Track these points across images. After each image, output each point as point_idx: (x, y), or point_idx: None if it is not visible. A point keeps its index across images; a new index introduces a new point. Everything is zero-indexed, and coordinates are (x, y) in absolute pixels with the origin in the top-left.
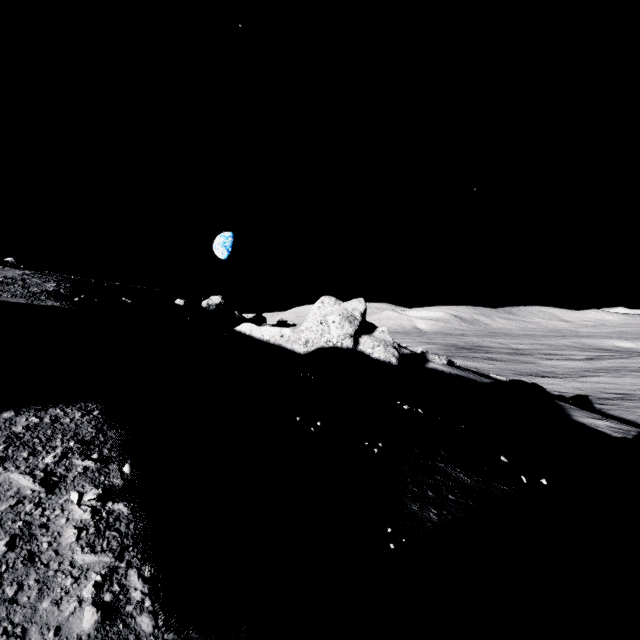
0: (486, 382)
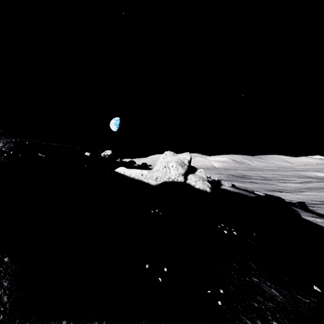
0: (253, 196)
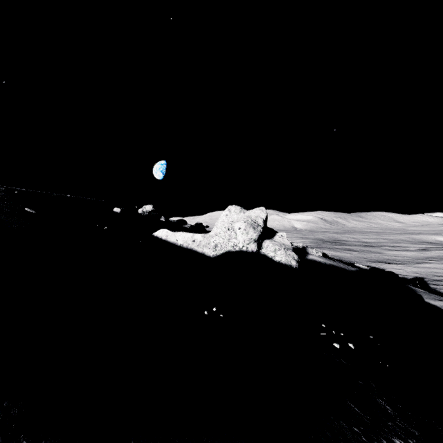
0: (353, 270)
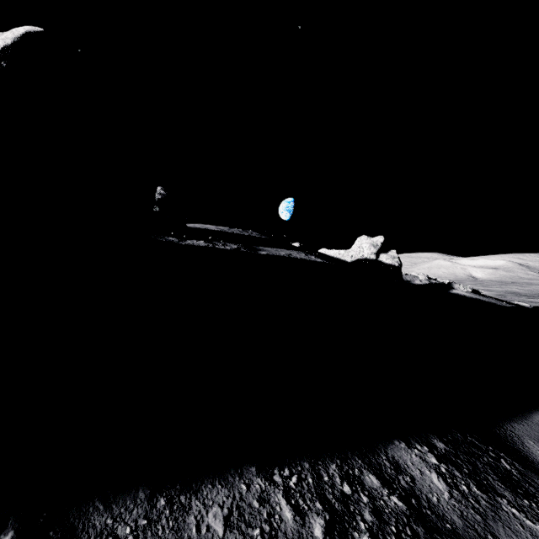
0: (506, 306)
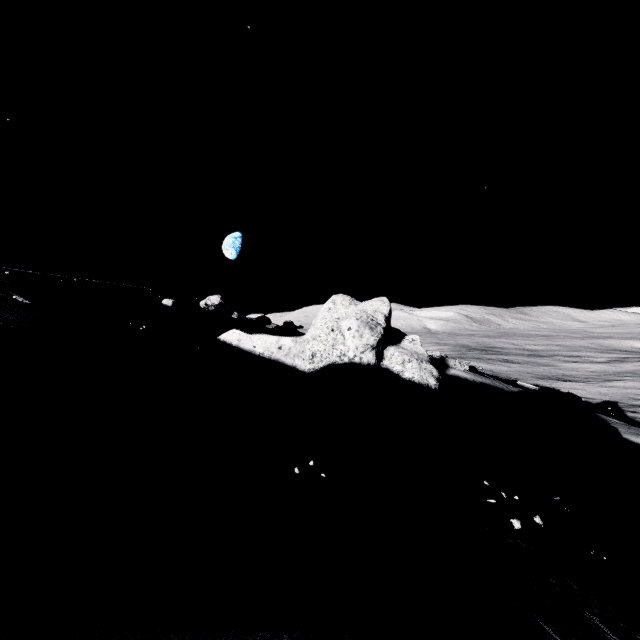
0: (514, 391)
